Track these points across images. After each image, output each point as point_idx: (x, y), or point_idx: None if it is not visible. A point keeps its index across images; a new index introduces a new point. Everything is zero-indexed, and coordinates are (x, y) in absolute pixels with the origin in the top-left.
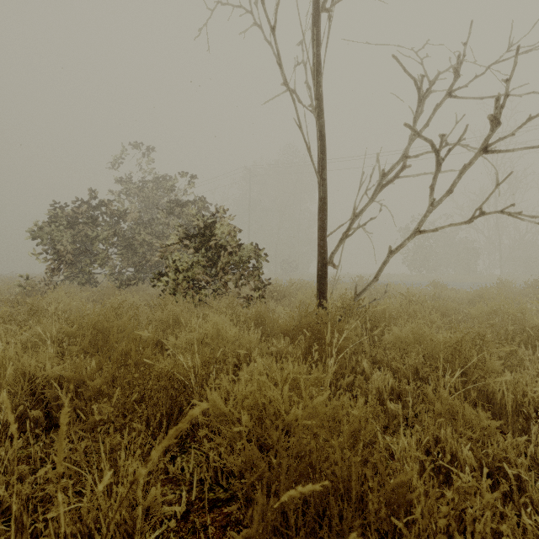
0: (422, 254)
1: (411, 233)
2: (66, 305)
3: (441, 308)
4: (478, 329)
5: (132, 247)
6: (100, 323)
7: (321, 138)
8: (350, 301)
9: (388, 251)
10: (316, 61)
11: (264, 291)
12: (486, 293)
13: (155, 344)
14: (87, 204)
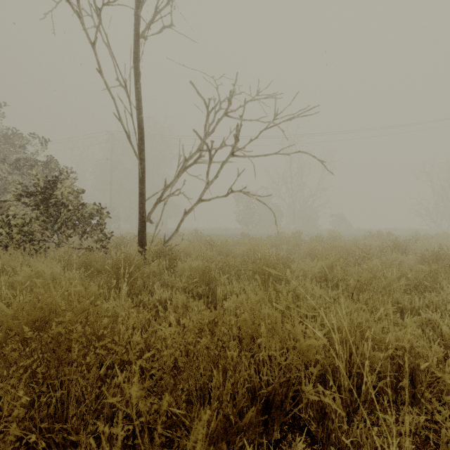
0: (248, 214)
1: (197, 201)
2: None
3: (226, 249)
4: (229, 260)
5: None
6: None
7: (140, 129)
8: (161, 246)
9: (184, 212)
10: (135, 72)
11: (106, 243)
12: (245, 239)
13: None
14: None
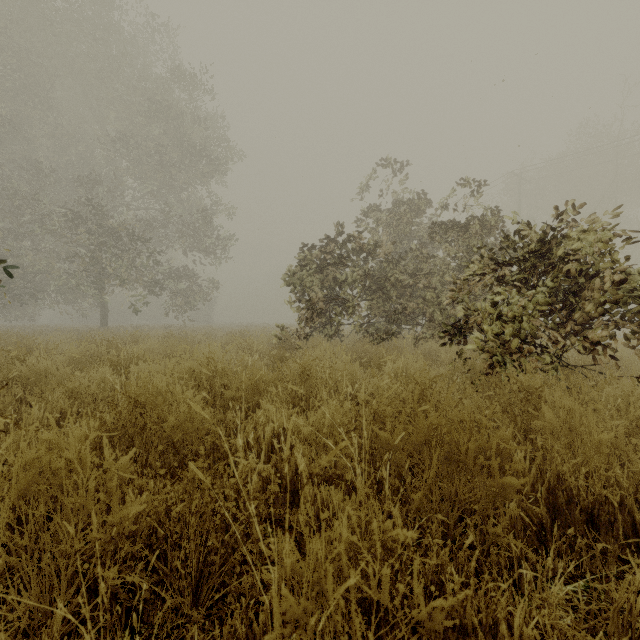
0: None
1: None
2: (341, 370)
3: None
4: None
5: (384, 290)
6: (448, 435)
7: None
8: None
9: None
10: None
11: None
12: None
13: (547, 491)
14: (335, 242)
